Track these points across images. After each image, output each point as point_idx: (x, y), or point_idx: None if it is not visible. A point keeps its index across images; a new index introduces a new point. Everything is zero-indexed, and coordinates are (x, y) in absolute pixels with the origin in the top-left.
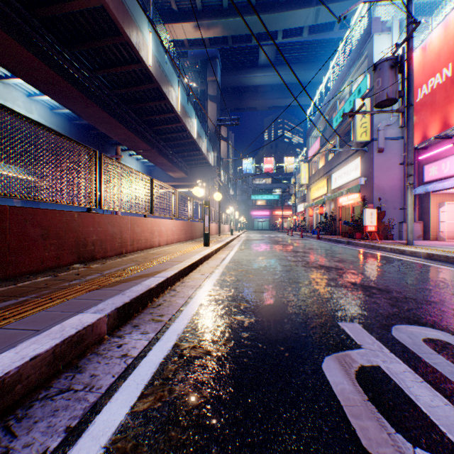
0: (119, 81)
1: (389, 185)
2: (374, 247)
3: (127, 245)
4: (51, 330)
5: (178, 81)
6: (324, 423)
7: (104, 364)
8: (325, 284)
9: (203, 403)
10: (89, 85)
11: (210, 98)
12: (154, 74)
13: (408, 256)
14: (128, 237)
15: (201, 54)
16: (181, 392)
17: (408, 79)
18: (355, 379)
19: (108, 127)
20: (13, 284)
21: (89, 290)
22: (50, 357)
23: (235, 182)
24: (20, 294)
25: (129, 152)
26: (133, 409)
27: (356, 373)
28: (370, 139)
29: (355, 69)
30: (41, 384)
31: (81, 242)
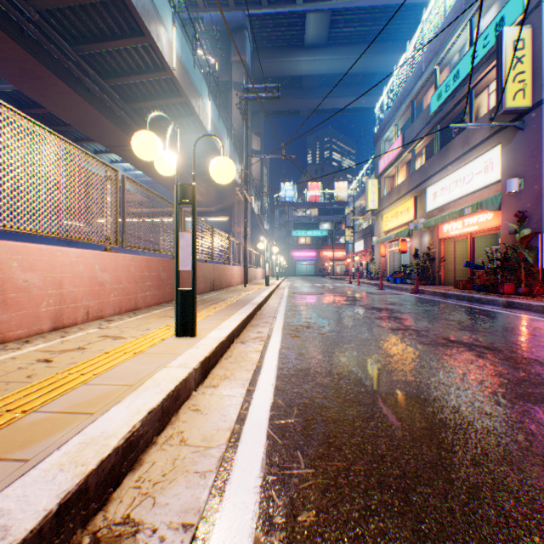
0: None
1: None
2: None
3: None
4: None
5: (172, 15)
6: None
7: None
8: None
9: None
10: None
11: (235, 87)
12: None
13: None
14: None
15: (223, 21)
16: None
17: None
18: None
19: (40, 87)
20: None
21: None
22: None
23: (272, 210)
24: None
25: (110, 158)
26: None
27: None
28: (533, 103)
29: None
30: None
31: None
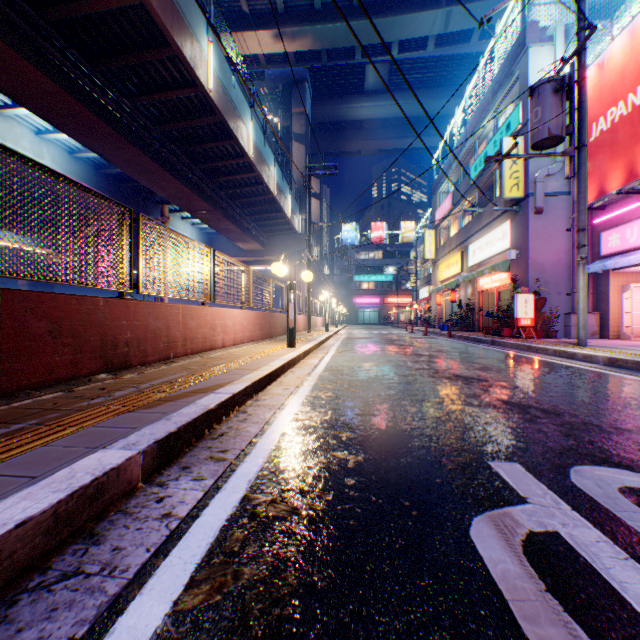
0: (167, 113)
1: (550, 260)
2: (530, 348)
3: (176, 345)
4: (54, 476)
5: (250, 113)
6: (481, 632)
7: (135, 531)
8: (464, 402)
9: (288, 596)
10: (124, 118)
11: (296, 138)
12: (217, 103)
13: (580, 361)
14: (177, 335)
15: (284, 75)
16: (252, 577)
17: (580, 109)
18: (522, 554)
19: (152, 178)
20: (5, 404)
21: (117, 413)
22: (49, 522)
23: (332, 257)
24: (14, 418)
25: (181, 214)
26: (177, 607)
27: (523, 544)
28: (524, 195)
29: (501, 96)
30: (34, 564)
31: (110, 341)
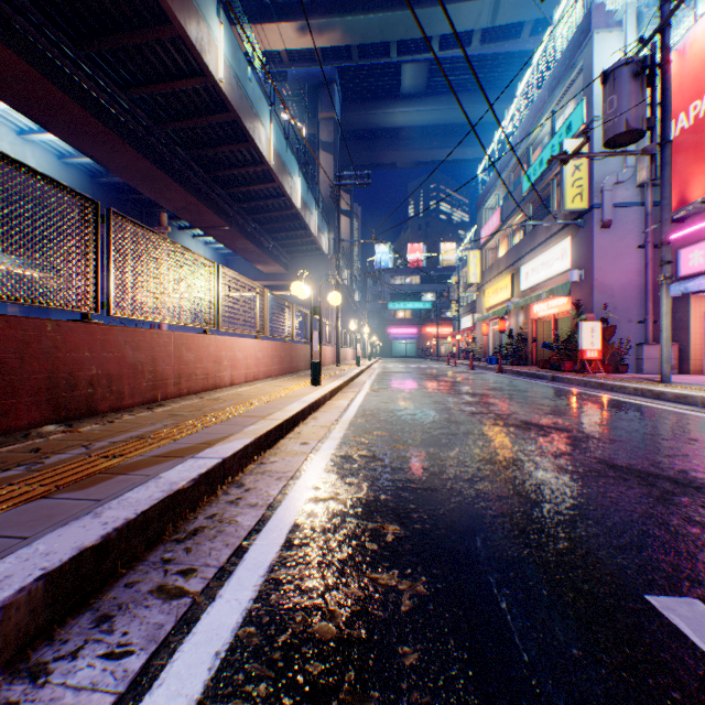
0: (170, 109)
1: (619, 282)
2: (602, 386)
3: (166, 384)
4: None
5: (270, 113)
6: None
7: None
8: (553, 466)
9: None
10: (118, 113)
11: (323, 147)
12: (229, 97)
13: (671, 403)
14: (168, 371)
15: (309, 75)
16: None
17: (664, 98)
18: None
19: (155, 187)
20: None
21: (18, 501)
22: None
23: (364, 281)
24: None
25: (192, 232)
26: None
27: None
28: (588, 206)
29: (560, 93)
30: None
31: (63, 380)
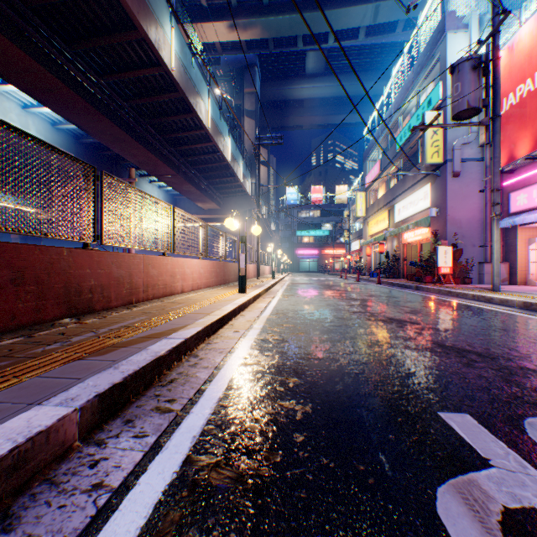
0: (135, 89)
1: (466, 217)
2: (451, 293)
3: (139, 291)
4: None
5: (208, 91)
6: None
7: (56, 510)
8: (402, 345)
9: None
10: (98, 93)
11: (247, 114)
12: (179, 81)
13: (497, 305)
14: (140, 282)
15: (237, 60)
16: None
17: (495, 84)
18: None
19: (123, 146)
20: None
21: (66, 361)
22: None
23: (278, 215)
24: None
25: (149, 178)
26: None
27: (502, 529)
28: (443, 161)
29: (423, 76)
30: None
31: (73, 288)
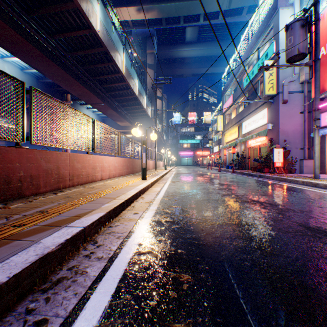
0: (74, 45)
1: (291, 129)
2: (285, 180)
3: (65, 180)
4: None
5: (123, 48)
6: None
7: None
8: (275, 228)
9: None
10: (48, 46)
11: (149, 66)
12: (103, 39)
13: (323, 189)
14: (66, 173)
15: (142, 32)
16: None
17: (316, 37)
18: None
19: (67, 84)
20: None
21: None
22: None
23: (168, 130)
24: None
25: (86, 106)
26: None
27: None
28: (276, 93)
29: (262, 39)
30: None
31: (2, 179)
